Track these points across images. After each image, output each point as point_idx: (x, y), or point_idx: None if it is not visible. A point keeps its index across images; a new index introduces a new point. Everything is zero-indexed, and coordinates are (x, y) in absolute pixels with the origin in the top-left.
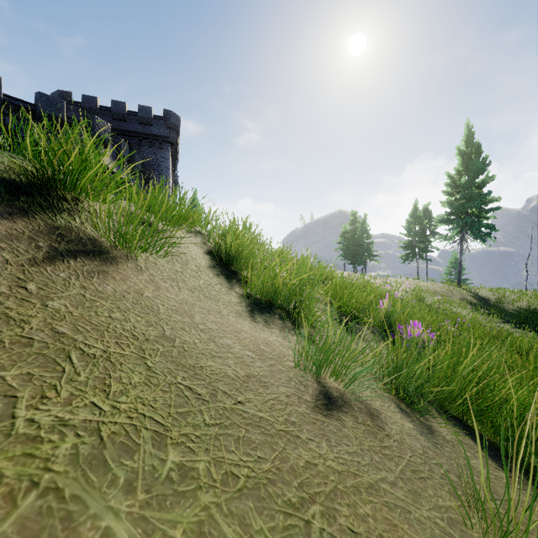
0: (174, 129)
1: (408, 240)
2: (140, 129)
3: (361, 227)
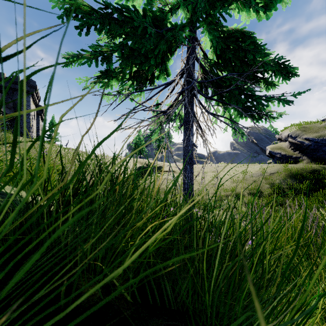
0: (32, 87)
1: (157, 144)
2: (13, 86)
3: (139, 137)
